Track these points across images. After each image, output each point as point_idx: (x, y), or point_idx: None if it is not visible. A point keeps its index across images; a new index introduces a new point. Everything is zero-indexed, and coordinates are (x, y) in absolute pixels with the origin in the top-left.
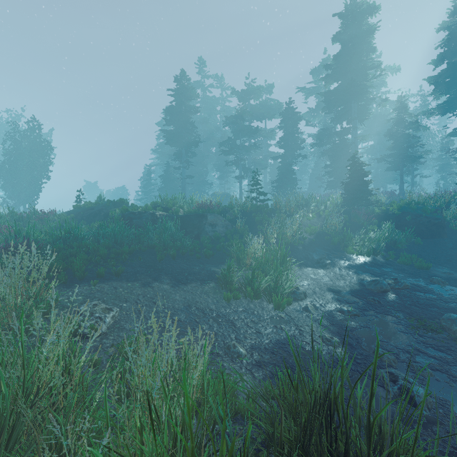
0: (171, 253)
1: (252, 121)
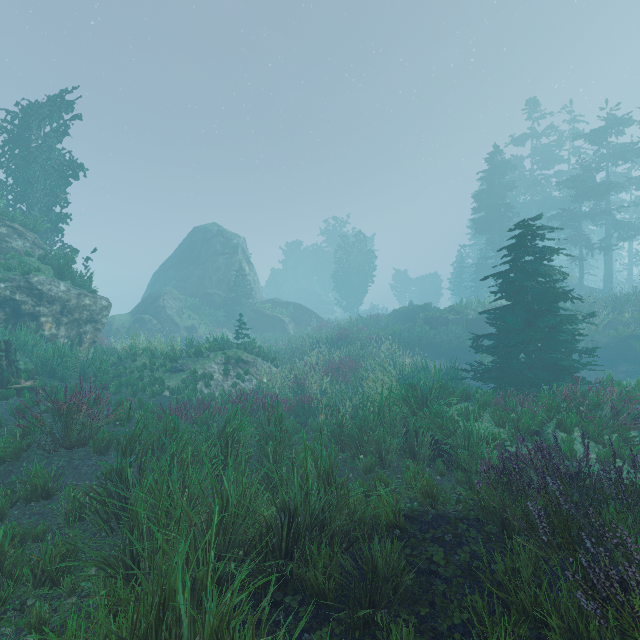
0: (452, 346)
1: (617, 164)
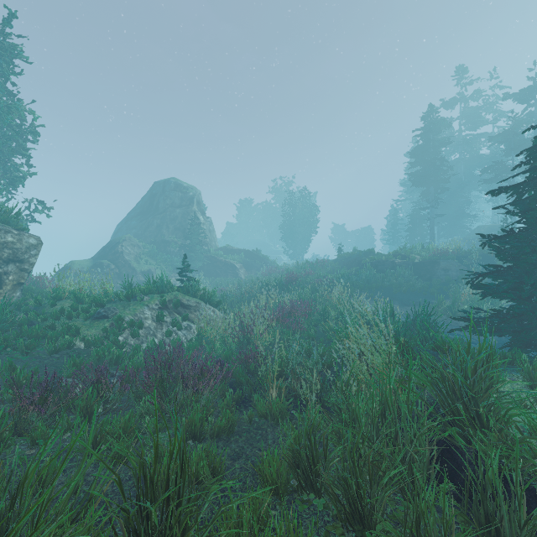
0: (403, 290)
1: None
